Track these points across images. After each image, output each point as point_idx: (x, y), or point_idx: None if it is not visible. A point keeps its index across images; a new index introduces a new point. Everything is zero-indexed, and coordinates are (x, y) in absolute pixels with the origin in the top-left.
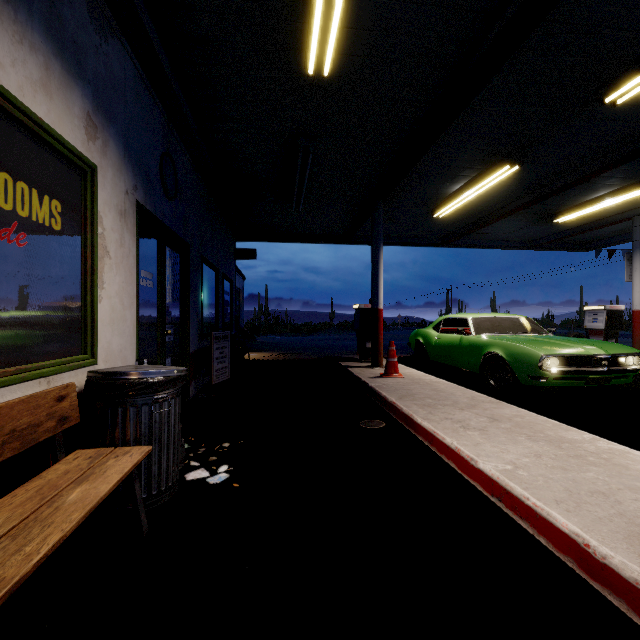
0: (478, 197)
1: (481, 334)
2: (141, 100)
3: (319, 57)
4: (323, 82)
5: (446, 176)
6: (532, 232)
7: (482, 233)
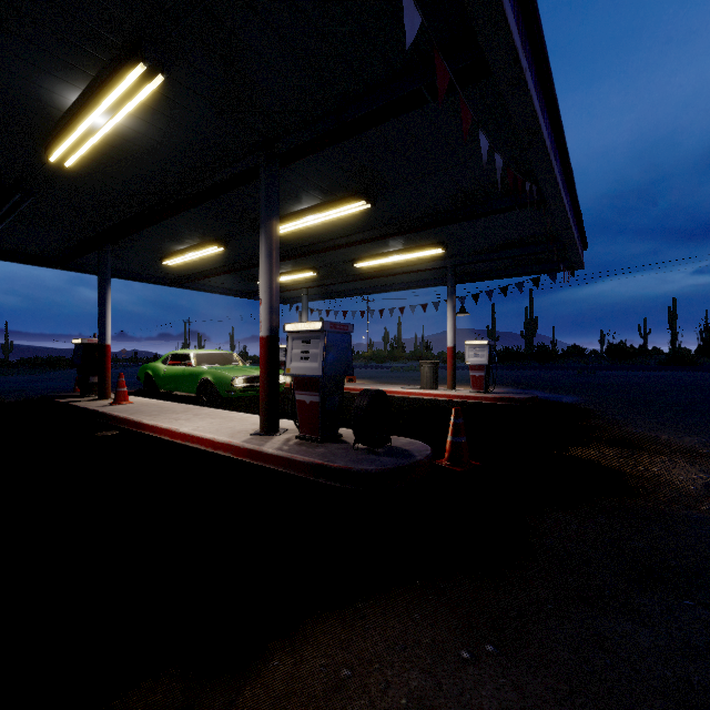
0: (201, 257)
1: (200, 366)
2: None
3: (62, 154)
4: (60, 161)
5: (172, 239)
6: (247, 286)
7: (209, 281)
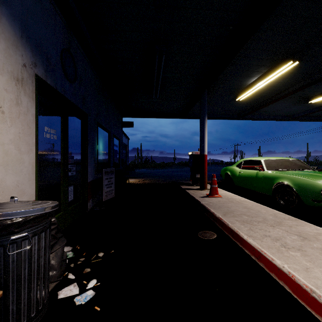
0: (265, 87)
1: (271, 170)
2: (41, 3)
3: None
4: None
5: (247, 72)
6: (292, 110)
7: (262, 111)
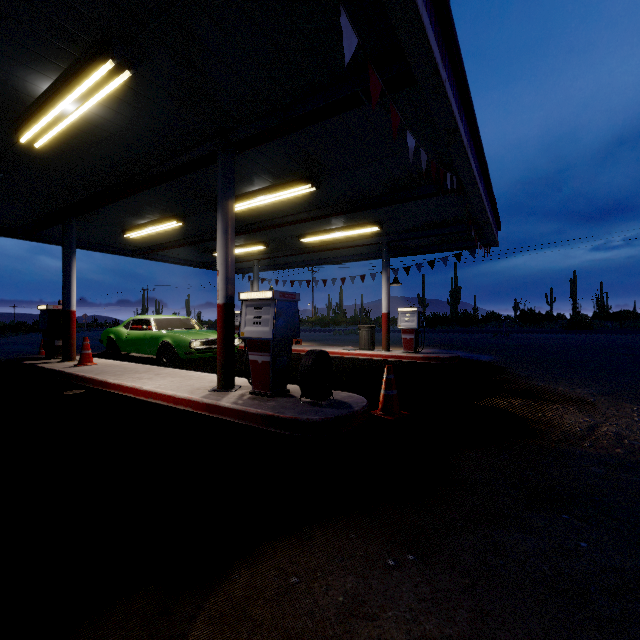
0: (160, 231)
1: (160, 330)
2: None
3: (32, 136)
4: (30, 142)
5: (134, 214)
6: (203, 257)
7: (167, 252)
